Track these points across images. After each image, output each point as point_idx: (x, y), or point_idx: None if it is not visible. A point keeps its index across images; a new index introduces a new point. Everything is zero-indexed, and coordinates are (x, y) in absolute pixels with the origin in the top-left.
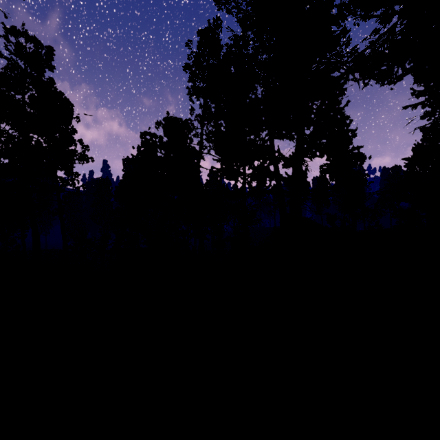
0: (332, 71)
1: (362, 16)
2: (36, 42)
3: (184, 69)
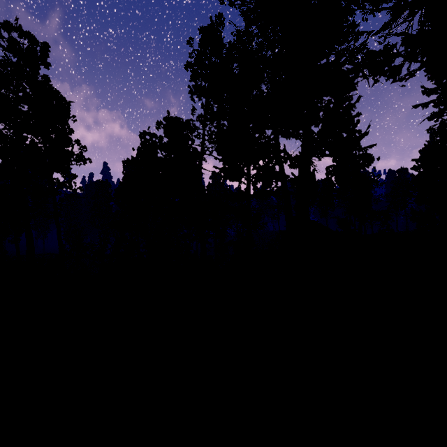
0: (343, 64)
1: (371, 11)
2: (31, 37)
3: (185, 68)
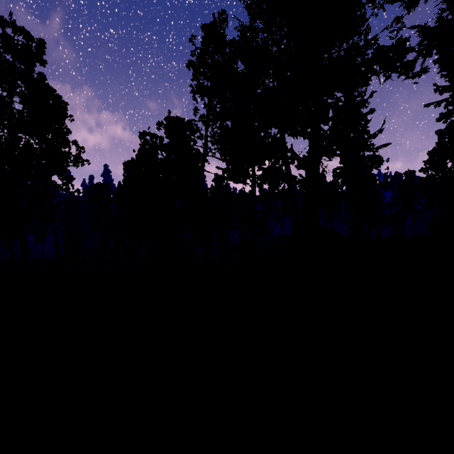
0: (356, 55)
1: (382, 5)
2: (25, 33)
3: (187, 66)
